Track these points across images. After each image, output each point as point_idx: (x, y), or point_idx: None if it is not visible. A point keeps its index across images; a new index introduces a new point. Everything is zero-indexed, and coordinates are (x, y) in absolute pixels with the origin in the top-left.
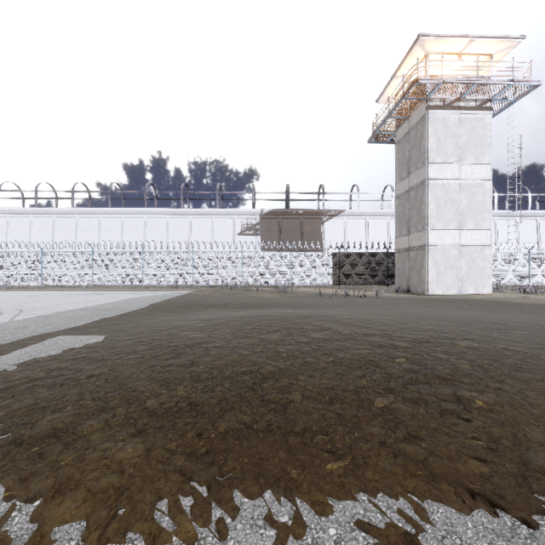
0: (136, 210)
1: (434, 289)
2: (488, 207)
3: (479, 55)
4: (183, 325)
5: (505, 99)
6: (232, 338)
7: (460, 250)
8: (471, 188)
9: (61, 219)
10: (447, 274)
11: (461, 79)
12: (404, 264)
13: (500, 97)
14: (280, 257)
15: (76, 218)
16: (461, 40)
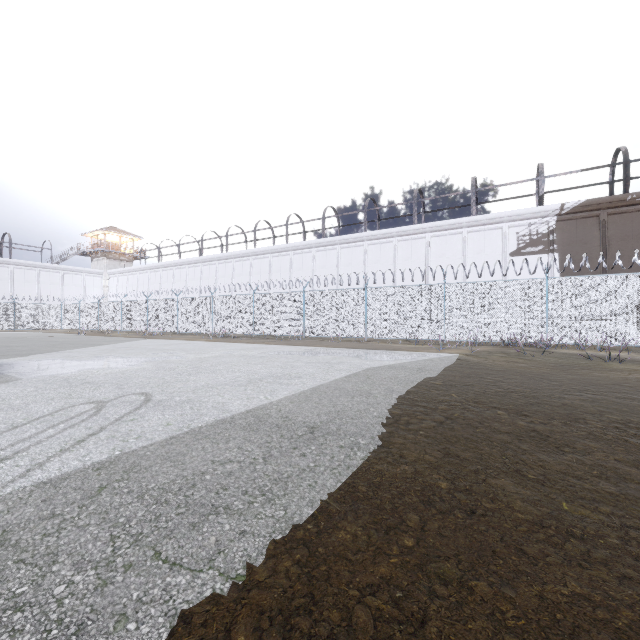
0: (354, 237)
1: None
2: None
3: None
4: None
5: None
6: None
7: None
8: None
9: (276, 258)
10: None
11: None
12: None
13: None
14: None
15: (290, 255)
16: None
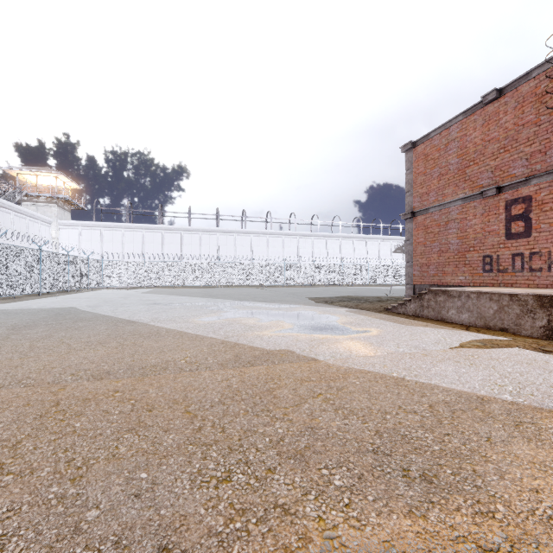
0: (336, 235)
1: None
2: None
3: None
4: None
5: None
6: None
7: None
8: None
9: (287, 239)
10: None
11: None
12: None
13: None
14: None
15: (297, 238)
16: None
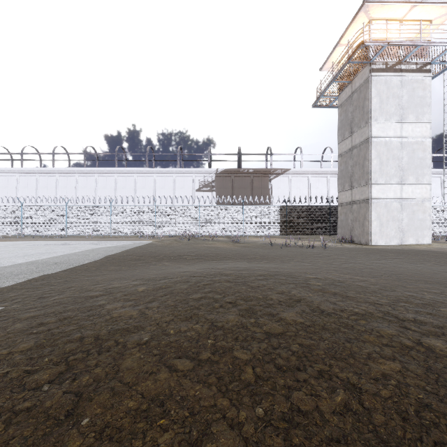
0: (108, 170)
1: (377, 240)
2: (428, 163)
3: (419, 21)
4: (120, 289)
5: (444, 62)
6: (170, 320)
7: (401, 203)
8: (412, 145)
9: (43, 177)
10: (389, 226)
11: (404, 41)
12: (346, 216)
13: (439, 60)
14: (233, 210)
15: (56, 177)
16: (404, 5)
